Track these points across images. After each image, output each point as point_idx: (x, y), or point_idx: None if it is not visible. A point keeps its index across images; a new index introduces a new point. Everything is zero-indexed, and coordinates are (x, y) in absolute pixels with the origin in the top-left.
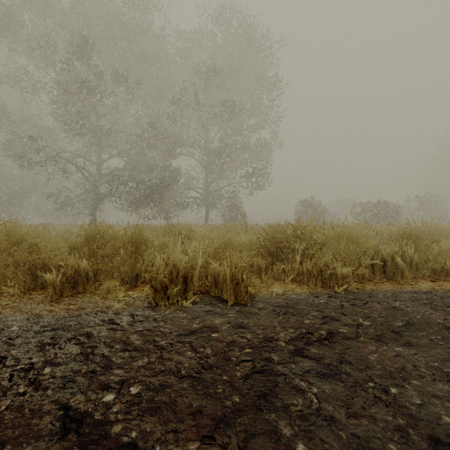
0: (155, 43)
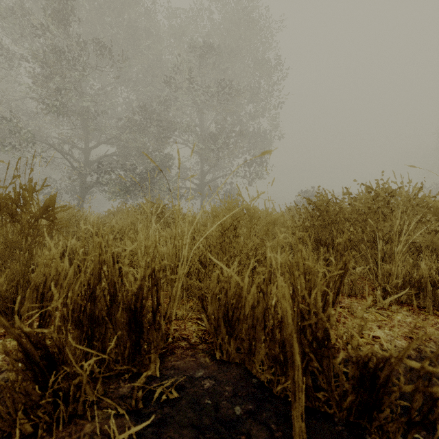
0: (146, 19)
